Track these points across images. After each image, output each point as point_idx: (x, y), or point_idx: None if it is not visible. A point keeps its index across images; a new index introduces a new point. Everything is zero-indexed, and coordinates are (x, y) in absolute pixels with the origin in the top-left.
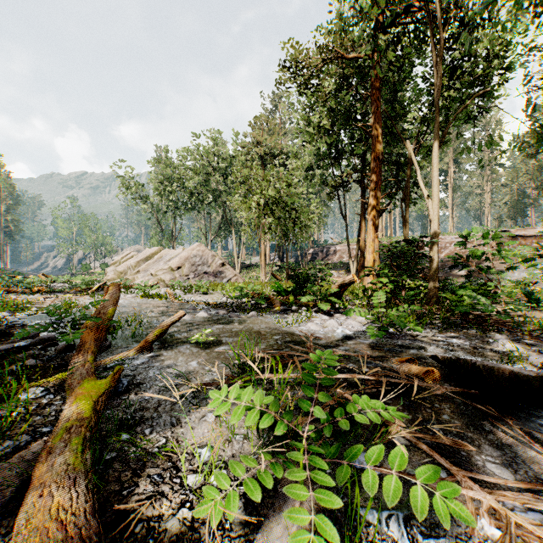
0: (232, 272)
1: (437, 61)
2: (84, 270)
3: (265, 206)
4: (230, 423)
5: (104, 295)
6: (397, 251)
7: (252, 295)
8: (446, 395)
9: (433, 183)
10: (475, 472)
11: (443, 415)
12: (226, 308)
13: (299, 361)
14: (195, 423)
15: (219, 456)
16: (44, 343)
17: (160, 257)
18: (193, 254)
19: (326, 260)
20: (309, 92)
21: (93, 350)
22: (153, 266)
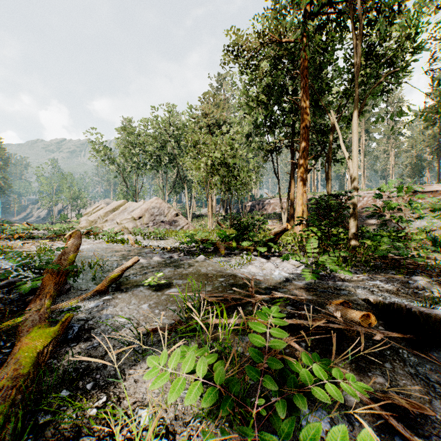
0: (185, 221)
1: (357, 43)
2: (62, 219)
3: (212, 166)
4: (174, 375)
5: (67, 242)
6: (324, 203)
7: (200, 241)
8: (383, 340)
9: (353, 146)
10: (435, 438)
11: (385, 363)
12: (179, 252)
13: (242, 303)
14: (139, 375)
15: (160, 419)
16: (11, 286)
17: (125, 208)
18: (151, 206)
19: (262, 211)
20: (248, 72)
21: (52, 294)
22: (118, 216)
